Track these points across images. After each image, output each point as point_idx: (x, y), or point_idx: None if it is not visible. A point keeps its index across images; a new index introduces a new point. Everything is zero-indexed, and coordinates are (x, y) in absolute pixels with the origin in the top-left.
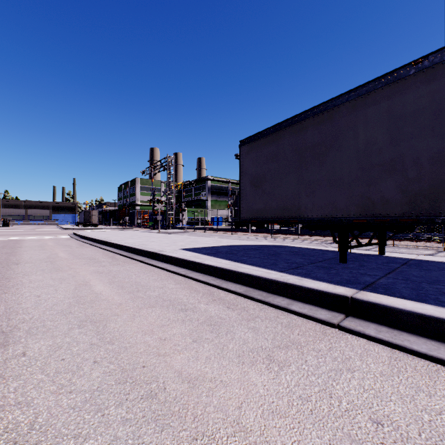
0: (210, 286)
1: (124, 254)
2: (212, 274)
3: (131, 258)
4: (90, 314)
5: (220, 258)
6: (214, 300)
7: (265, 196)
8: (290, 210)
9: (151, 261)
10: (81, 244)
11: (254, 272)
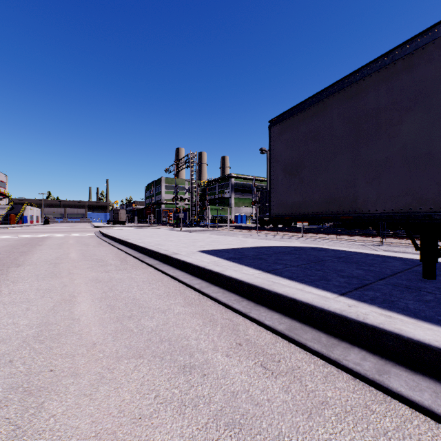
0: (233, 312)
1: (136, 256)
2: (236, 291)
3: (142, 261)
4: (35, 369)
5: (245, 265)
6: (239, 343)
7: (304, 186)
8: (340, 203)
9: (163, 267)
10: (99, 242)
11: (300, 294)
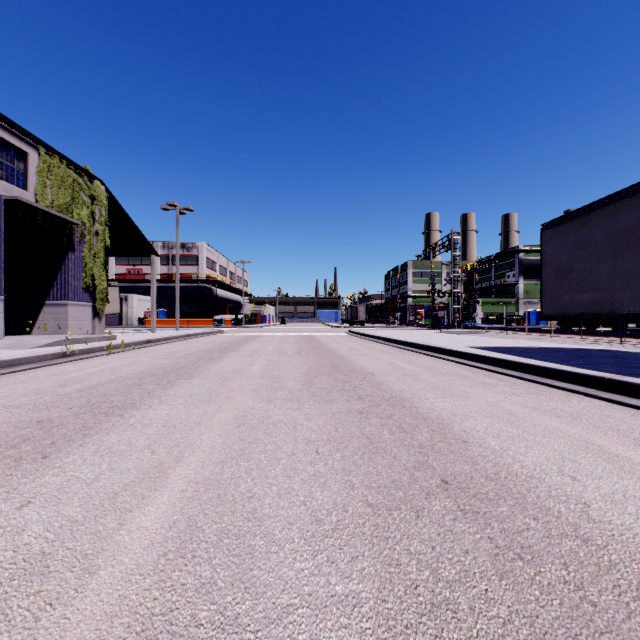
0: (490, 372)
1: (410, 349)
2: (495, 366)
3: (418, 352)
4: (405, 373)
5: (507, 354)
6: (490, 377)
7: (572, 289)
8: (601, 305)
9: (437, 355)
10: (364, 340)
11: (533, 362)
